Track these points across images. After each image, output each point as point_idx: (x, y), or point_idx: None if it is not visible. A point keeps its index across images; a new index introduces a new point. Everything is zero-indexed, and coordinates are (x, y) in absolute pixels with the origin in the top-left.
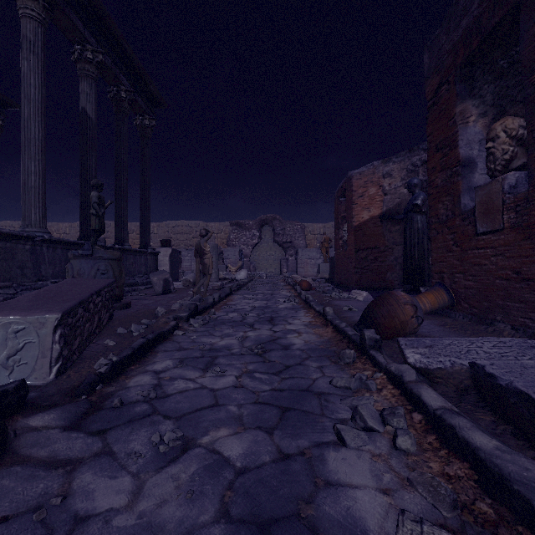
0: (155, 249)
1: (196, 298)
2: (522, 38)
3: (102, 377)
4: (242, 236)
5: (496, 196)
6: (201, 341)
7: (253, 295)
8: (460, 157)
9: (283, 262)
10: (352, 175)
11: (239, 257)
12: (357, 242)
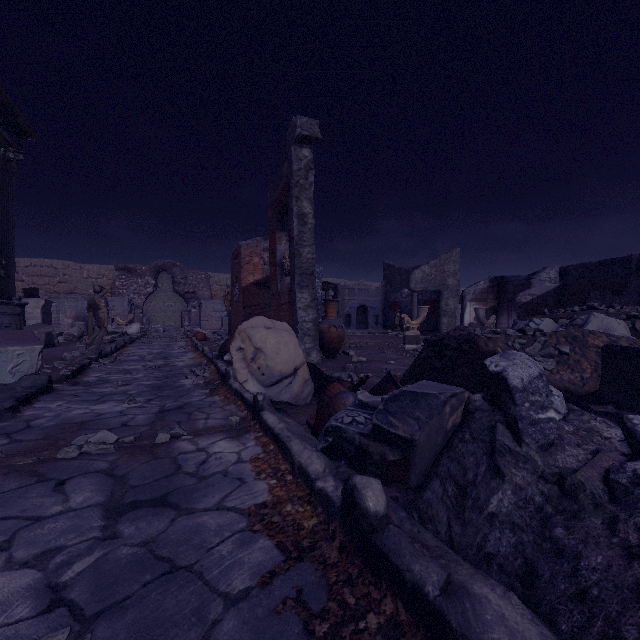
0: (21, 300)
1: (92, 348)
2: (288, 219)
3: (69, 377)
4: (131, 284)
5: (284, 287)
6: (115, 368)
7: (149, 346)
8: (278, 262)
9: (185, 314)
10: (241, 245)
11: (129, 309)
12: (245, 300)
